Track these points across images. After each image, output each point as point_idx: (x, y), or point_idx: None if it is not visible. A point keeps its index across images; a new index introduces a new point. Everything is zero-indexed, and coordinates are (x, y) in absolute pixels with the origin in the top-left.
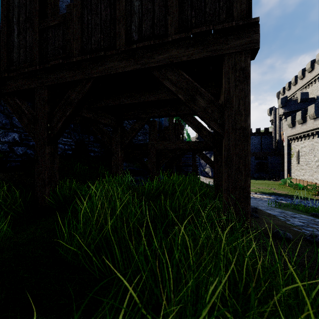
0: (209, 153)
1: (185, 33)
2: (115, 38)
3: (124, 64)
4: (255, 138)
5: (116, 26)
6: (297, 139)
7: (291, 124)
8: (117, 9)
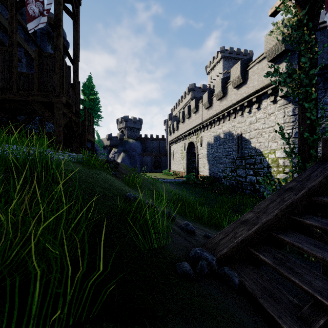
0: (117, 153)
1: (41, 92)
2: (12, 86)
3: (16, 96)
4: (155, 142)
5: (13, 82)
6: (172, 143)
7: (169, 133)
8: (13, 76)
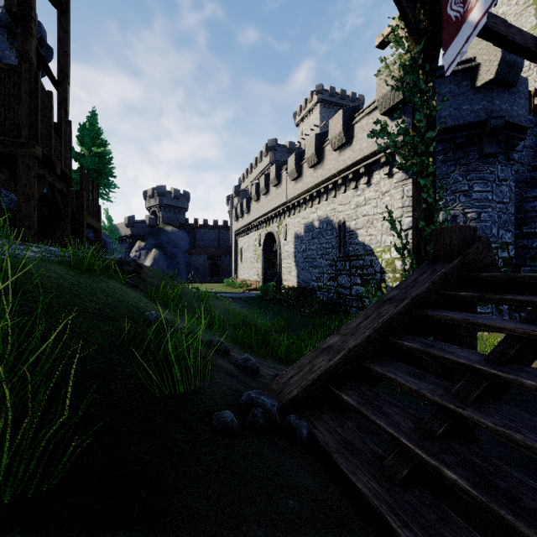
0: (145, 249)
1: None
2: None
3: None
4: (212, 232)
5: None
6: (241, 234)
7: (235, 218)
8: None
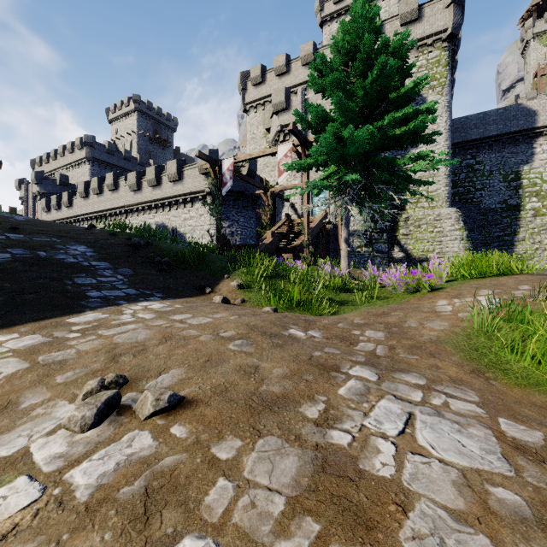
0: None
1: None
2: None
3: None
4: None
5: None
6: None
7: (46, 208)
8: None
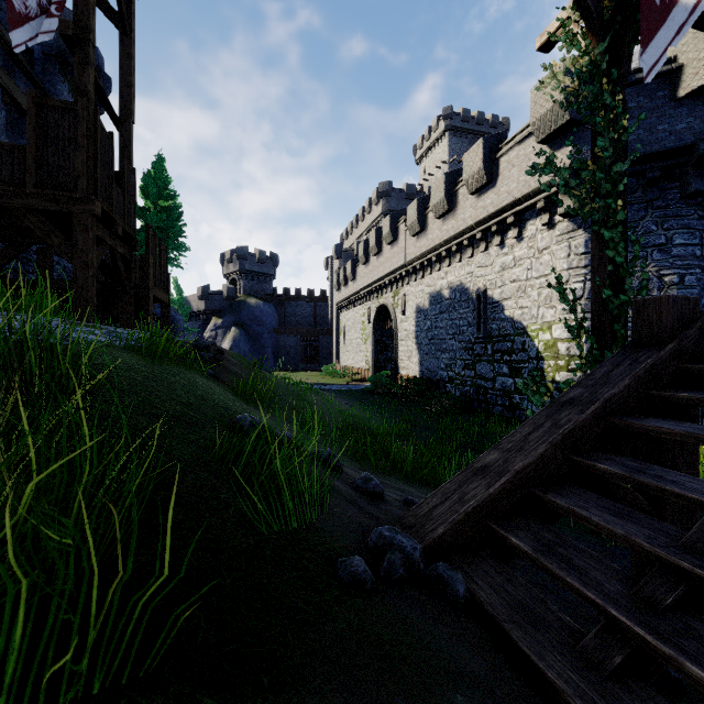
0: (223, 328)
1: (42, 189)
2: None
3: None
4: (306, 305)
5: None
6: (344, 308)
7: (337, 286)
8: None
